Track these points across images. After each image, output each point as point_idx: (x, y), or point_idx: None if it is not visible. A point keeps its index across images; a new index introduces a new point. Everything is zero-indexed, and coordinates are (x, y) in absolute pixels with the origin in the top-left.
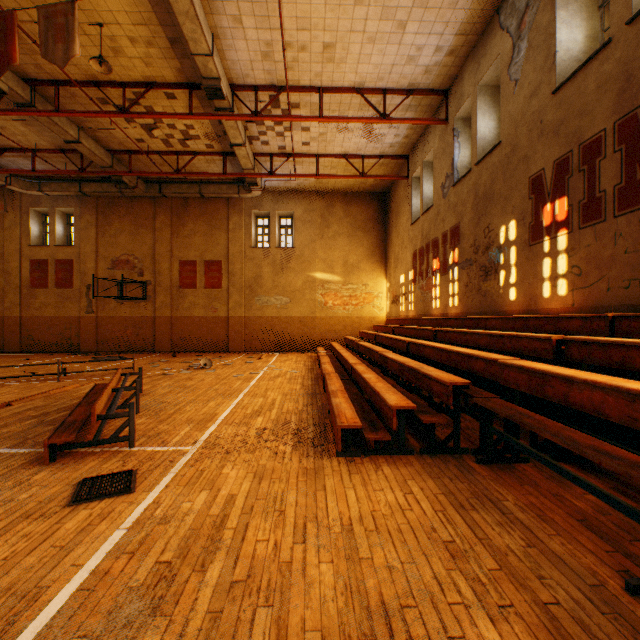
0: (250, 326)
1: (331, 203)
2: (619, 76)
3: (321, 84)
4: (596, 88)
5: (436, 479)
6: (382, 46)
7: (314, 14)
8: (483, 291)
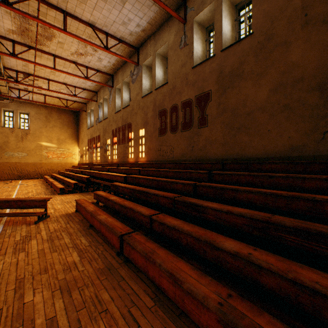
0: (1, 167)
1: (51, 112)
2: (122, 118)
3: (49, 78)
4: (120, 117)
5: (81, 194)
6: (73, 77)
7: (48, 64)
8: (105, 156)
